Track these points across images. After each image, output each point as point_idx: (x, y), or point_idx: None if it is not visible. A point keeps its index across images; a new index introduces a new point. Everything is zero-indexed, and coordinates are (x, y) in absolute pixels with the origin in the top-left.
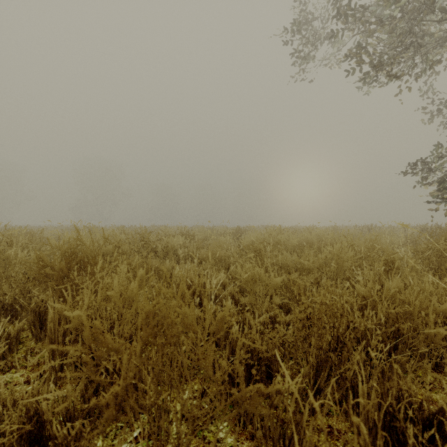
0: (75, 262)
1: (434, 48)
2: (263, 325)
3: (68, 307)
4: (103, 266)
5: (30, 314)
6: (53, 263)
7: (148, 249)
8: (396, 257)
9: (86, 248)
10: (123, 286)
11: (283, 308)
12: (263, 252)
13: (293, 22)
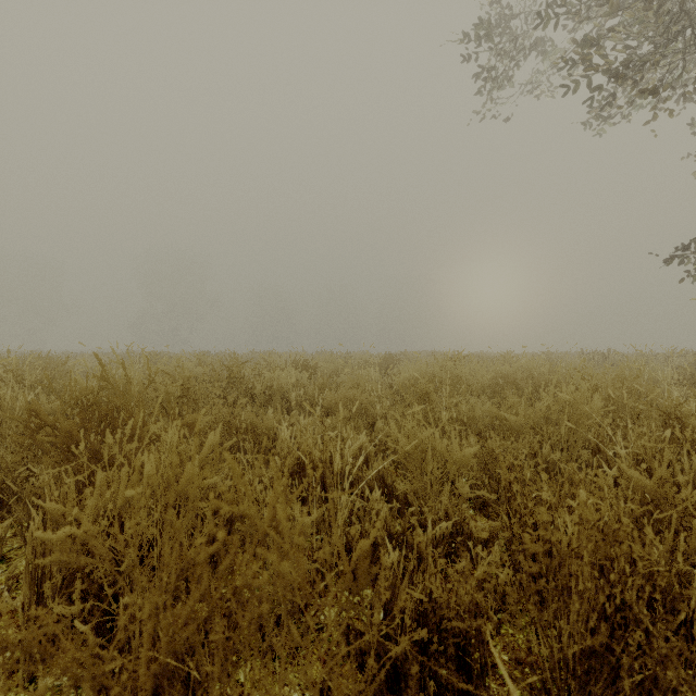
0: (98, 419)
1: None
2: (441, 540)
3: (69, 508)
4: (144, 427)
5: (22, 509)
6: (56, 420)
7: (239, 391)
8: (686, 410)
9: (116, 393)
10: (176, 467)
11: (474, 500)
12: (434, 398)
13: (479, 17)
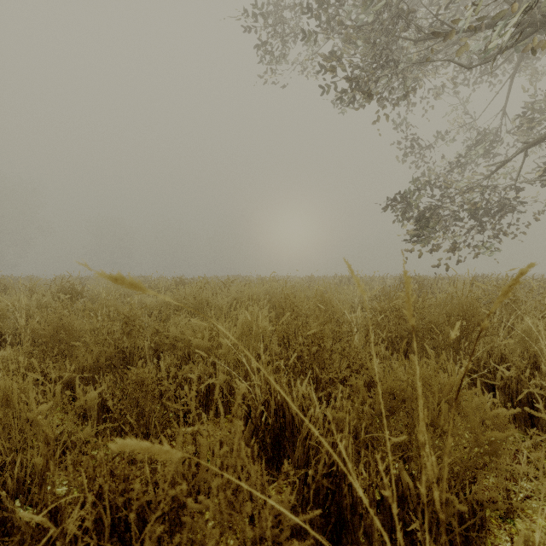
0: None
1: (410, 70)
2: None
3: None
4: None
5: None
6: None
7: None
8: (327, 329)
9: None
10: None
11: None
12: (136, 324)
13: (256, 5)
